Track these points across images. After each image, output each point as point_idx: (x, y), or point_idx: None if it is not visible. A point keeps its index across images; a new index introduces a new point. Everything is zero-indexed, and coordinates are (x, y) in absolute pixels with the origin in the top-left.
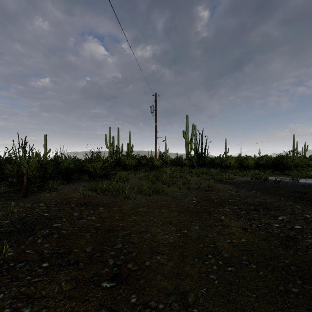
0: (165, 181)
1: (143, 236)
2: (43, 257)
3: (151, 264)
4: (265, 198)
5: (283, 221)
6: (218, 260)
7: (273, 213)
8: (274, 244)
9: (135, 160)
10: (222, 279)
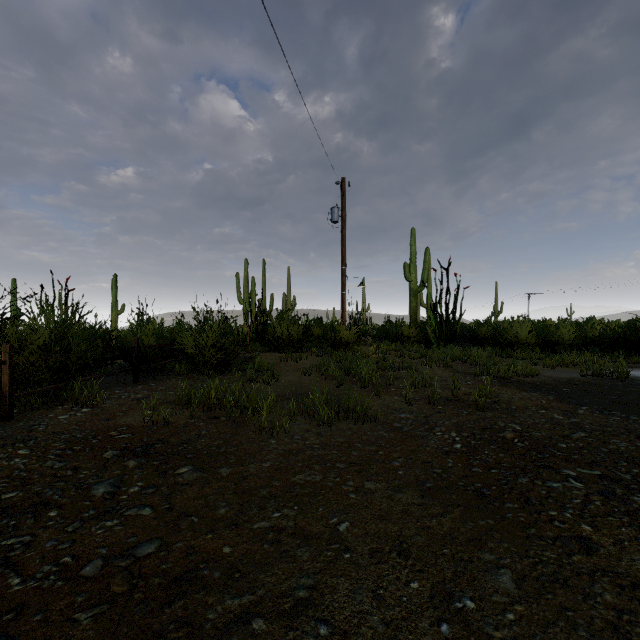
0: (368, 380)
1: None
2: None
3: None
4: None
5: None
6: None
7: None
8: None
9: (298, 328)
10: None
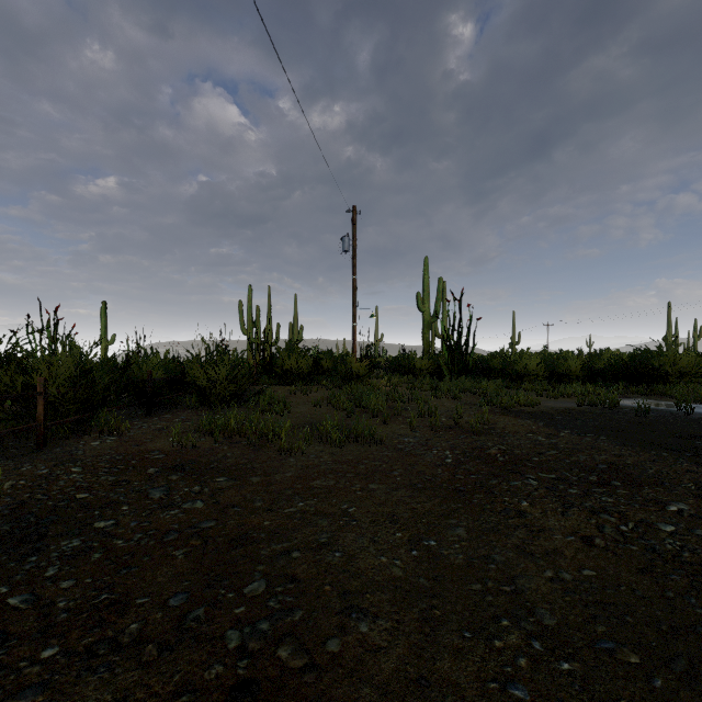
0: (377, 410)
1: (322, 559)
2: (50, 621)
3: (343, 649)
4: (622, 452)
5: (683, 517)
6: (528, 637)
7: (650, 494)
8: (675, 587)
9: (308, 361)
10: (549, 701)
